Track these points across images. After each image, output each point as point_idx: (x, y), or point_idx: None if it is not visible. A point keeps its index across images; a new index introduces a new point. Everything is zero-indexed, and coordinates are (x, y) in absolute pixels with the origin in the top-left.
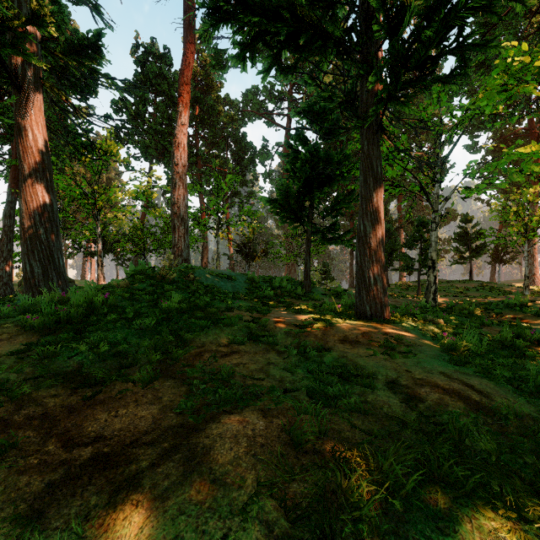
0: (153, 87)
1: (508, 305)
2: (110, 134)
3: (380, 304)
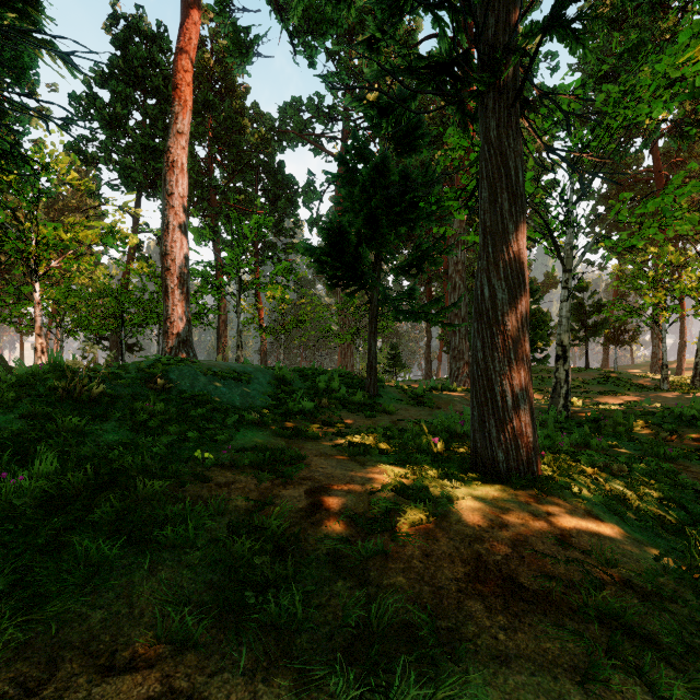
0: (141, 82)
1: (681, 417)
2: (68, 147)
3: (525, 447)
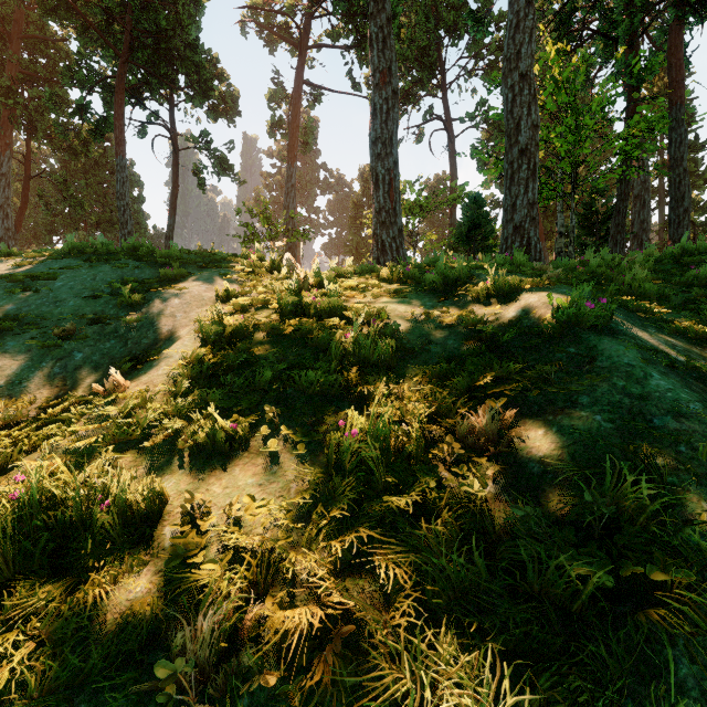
0: None
1: None
2: None
3: None
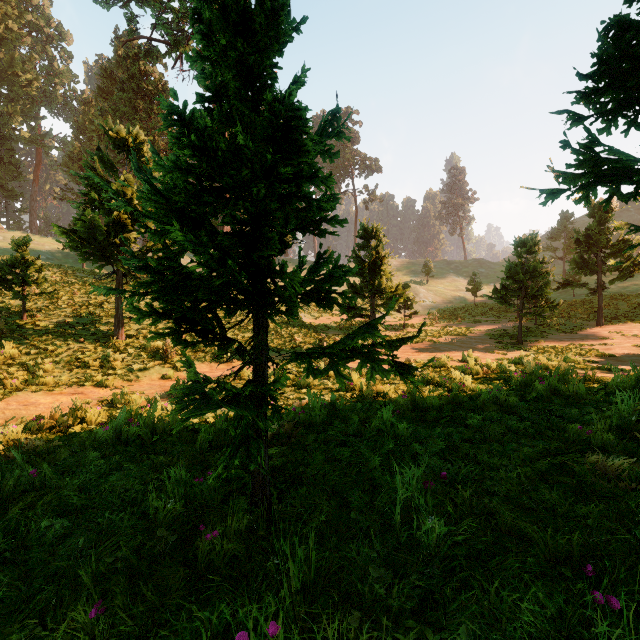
0: None
1: None
2: None
3: None
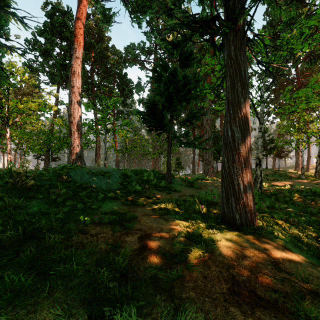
0: (59, 34)
1: (315, 192)
2: (24, 64)
3: (249, 212)
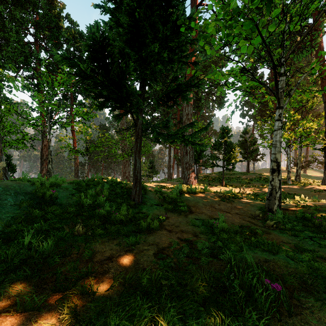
0: None
1: None
2: None
3: None
